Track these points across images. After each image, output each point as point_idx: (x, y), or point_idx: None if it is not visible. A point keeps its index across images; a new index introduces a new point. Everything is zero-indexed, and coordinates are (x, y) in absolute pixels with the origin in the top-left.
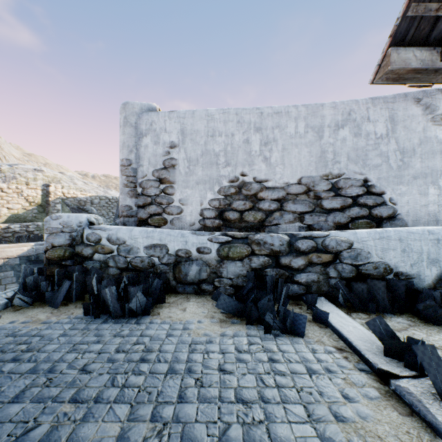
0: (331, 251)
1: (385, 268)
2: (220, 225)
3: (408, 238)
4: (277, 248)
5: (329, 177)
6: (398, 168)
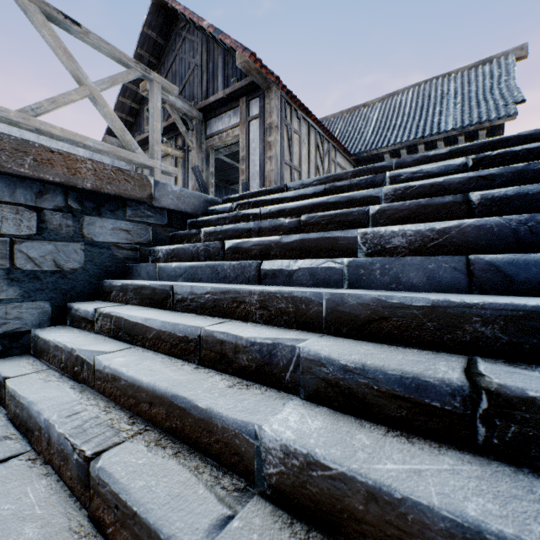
0: None
1: None
2: None
3: None
4: None
5: None
6: None
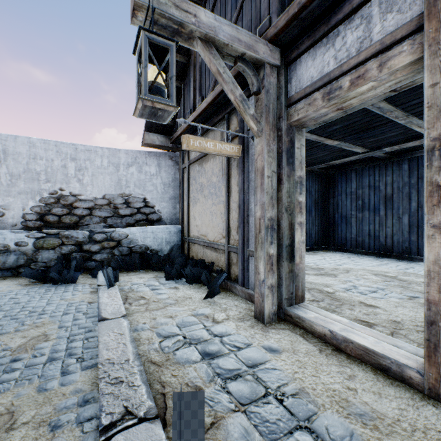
0: (116, 240)
1: (146, 247)
2: (42, 225)
3: (157, 231)
4: (81, 240)
5: (124, 196)
6: (162, 193)
